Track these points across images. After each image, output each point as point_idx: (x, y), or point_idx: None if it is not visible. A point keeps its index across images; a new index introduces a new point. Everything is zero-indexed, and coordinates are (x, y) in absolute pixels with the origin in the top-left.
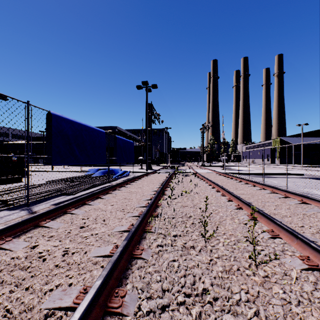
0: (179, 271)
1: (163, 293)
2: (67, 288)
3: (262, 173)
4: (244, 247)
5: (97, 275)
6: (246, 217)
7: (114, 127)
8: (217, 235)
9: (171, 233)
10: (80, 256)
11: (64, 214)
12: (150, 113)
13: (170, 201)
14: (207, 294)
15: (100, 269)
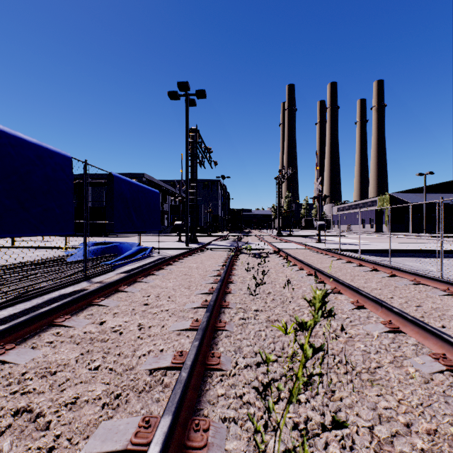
0: None
1: None
2: None
3: (391, 249)
4: None
5: None
6: None
7: (140, 174)
8: None
9: None
10: None
11: None
12: (194, 145)
13: None
14: None
15: None
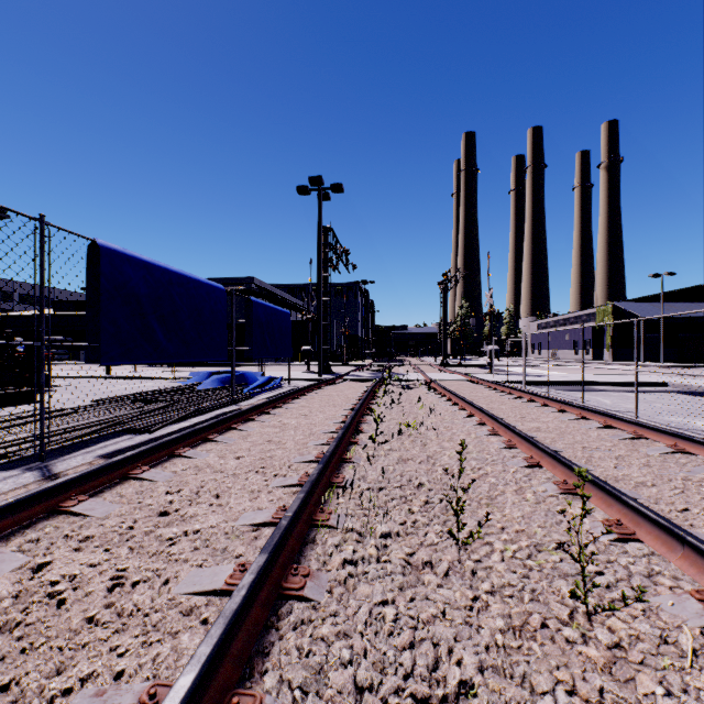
0: (397, 632)
1: (358, 700)
2: (109, 688)
3: (576, 381)
4: (554, 565)
5: (189, 646)
6: (551, 487)
7: (248, 279)
8: (486, 533)
9: (377, 529)
10: (152, 592)
11: (123, 481)
12: (327, 248)
13: (374, 448)
14: (470, 698)
15: (198, 630)
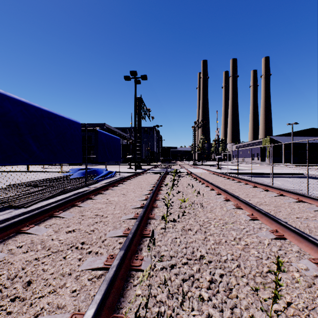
0: None
1: None
2: None
3: (260, 172)
4: None
5: None
6: (311, 265)
7: (102, 124)
8: None
9: None
10: None
11: None
12: (139, 107)
13: (165, 224)
14: None
15: None
